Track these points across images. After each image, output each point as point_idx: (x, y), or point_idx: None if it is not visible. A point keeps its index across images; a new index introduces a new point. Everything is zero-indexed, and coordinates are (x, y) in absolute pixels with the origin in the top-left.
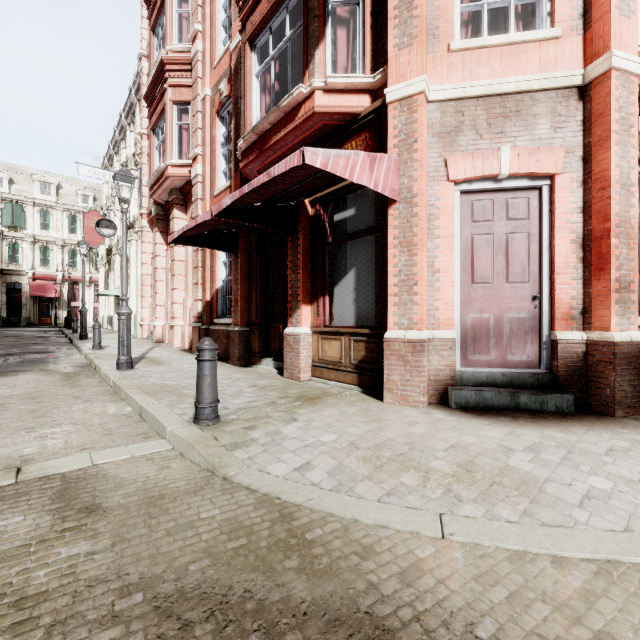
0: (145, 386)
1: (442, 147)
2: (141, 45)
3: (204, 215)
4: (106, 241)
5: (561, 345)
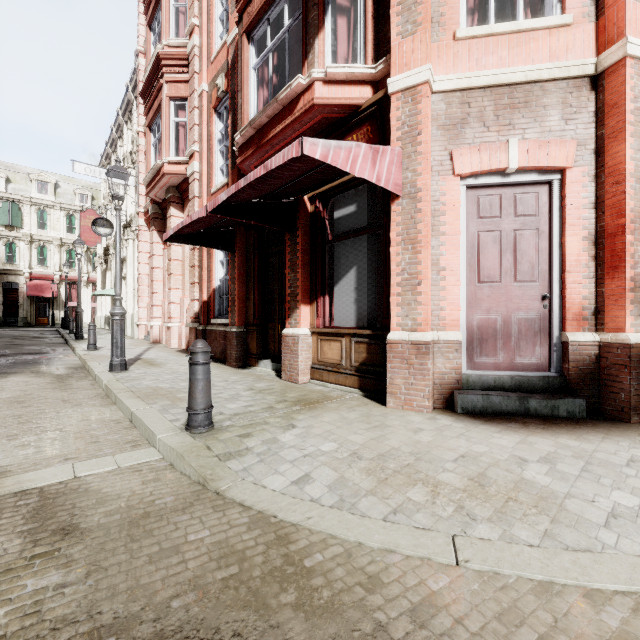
0: (138, 389)
1: (447, 140)
2: (138, 41)
3: (199, 211)
4: (103, 240)
5: (572, 347)
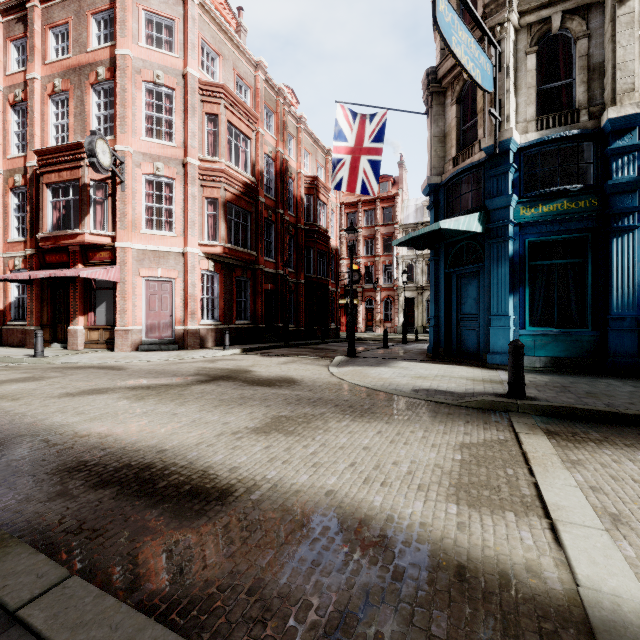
0: None
1: (138, 265)
2: None
3: (24, 276)
4: None
5: (177, 330)
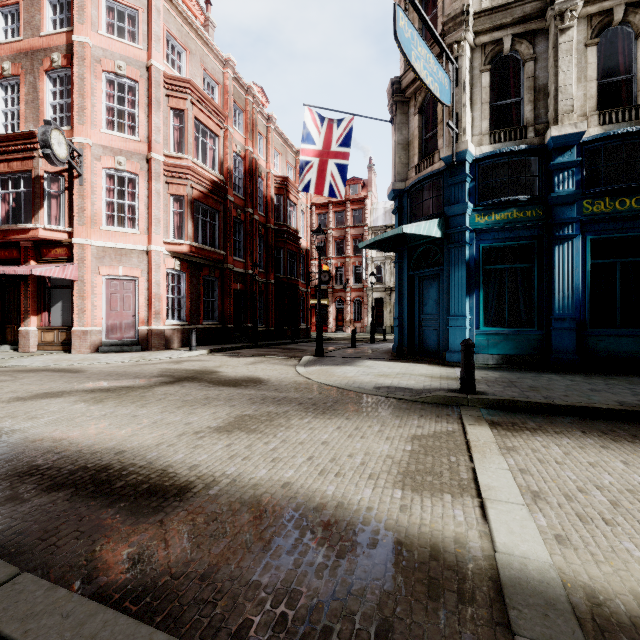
0: None
1: (98, 262)
2: None
3: None
4: None
5: (140, 331)
